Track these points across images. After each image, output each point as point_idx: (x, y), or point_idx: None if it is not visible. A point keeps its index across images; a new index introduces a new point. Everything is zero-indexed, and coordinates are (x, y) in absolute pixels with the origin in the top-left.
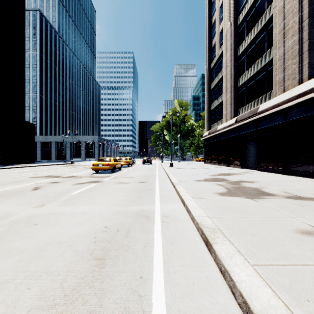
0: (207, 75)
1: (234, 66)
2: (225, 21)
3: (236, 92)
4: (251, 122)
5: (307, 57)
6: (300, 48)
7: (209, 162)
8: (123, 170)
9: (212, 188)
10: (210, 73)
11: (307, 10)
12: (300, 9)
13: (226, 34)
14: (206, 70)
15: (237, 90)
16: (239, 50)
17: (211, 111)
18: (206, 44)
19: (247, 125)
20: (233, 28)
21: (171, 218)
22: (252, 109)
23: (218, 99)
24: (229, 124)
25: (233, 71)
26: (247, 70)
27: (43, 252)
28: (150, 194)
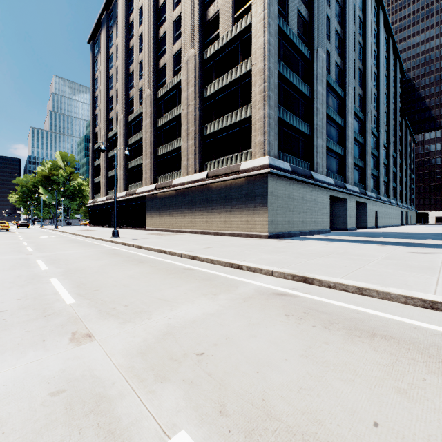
0: (91, 153)
1: (106, 163)
2: (102, 128)
3: (108, 179)
4: (112, 202)
5: (125, 182)
6: (123, 177)
7: (93, 225)
8: (13, 231)
9: (78, 231)
10: (94, 152)
11: (125, 164)
12: (124, 161)
13: (103, 137)
14: (91, 148)
15: (108, 178)
16: (109, 155)
17: (95, 183)
18: (91, 126)
19: (110, 203)
20: (106, 138)
21: (63, 234)
22: (112, 195)
23: (99, 177)
24: (103, 200)
25: (106, 166)
26: (112, 171)
27: (41, 235)
28: (53, 233)
